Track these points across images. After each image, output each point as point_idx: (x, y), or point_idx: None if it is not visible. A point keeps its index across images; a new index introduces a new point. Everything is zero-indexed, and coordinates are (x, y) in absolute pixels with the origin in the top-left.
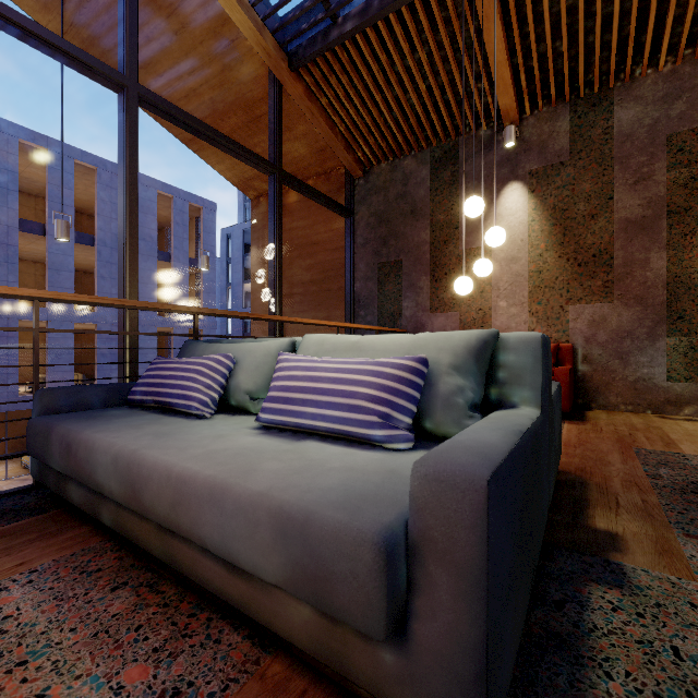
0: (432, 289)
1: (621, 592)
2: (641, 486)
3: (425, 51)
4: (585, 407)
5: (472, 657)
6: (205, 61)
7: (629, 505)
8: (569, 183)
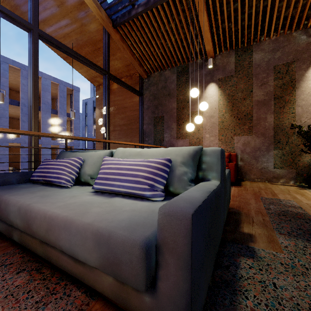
0: (177, 129)
1: (253, 260)
2: (263, 213)
3: (174, 23)
4: (241, 180)
5: (184, 297)
6: (73, 21)
7: (257, 221)
8: (235, 84)
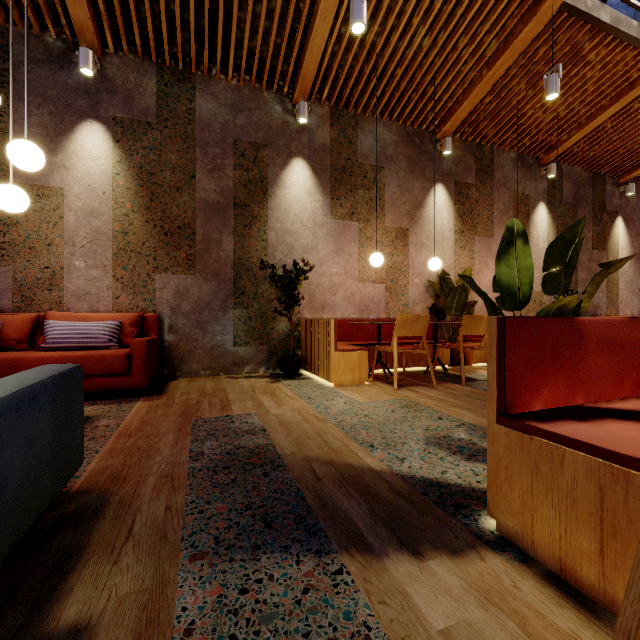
0: None
1: None
2: (176, 480)
3: None
4: (171, 377)
5: None
6: None
7: (145, 527)
8: (157, 148)
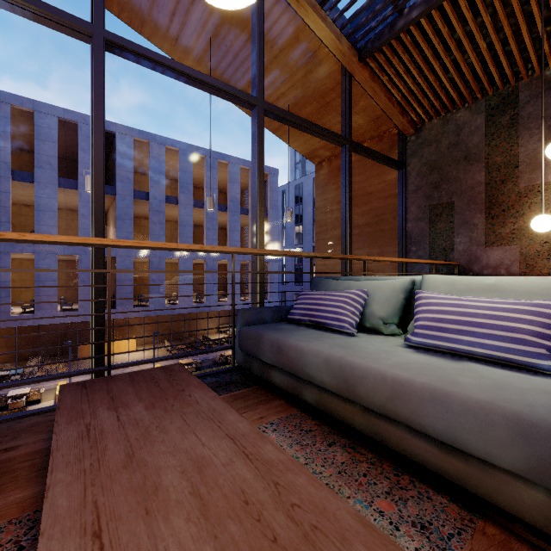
0: (487, 225)
1: None
2: None
3: (488, 13)
4: None
5: None
6: (293, 71)
7: None
8: None
